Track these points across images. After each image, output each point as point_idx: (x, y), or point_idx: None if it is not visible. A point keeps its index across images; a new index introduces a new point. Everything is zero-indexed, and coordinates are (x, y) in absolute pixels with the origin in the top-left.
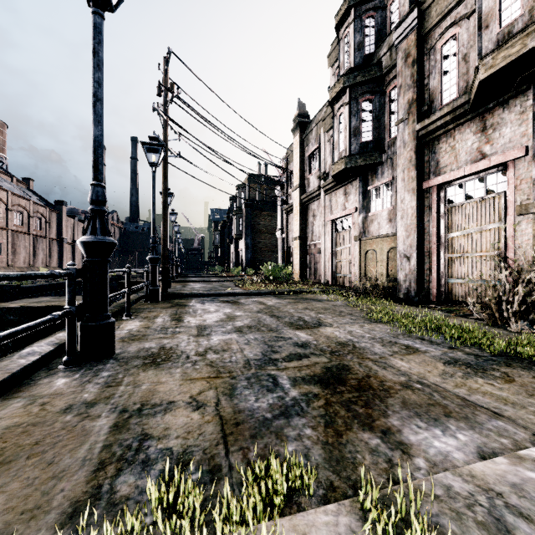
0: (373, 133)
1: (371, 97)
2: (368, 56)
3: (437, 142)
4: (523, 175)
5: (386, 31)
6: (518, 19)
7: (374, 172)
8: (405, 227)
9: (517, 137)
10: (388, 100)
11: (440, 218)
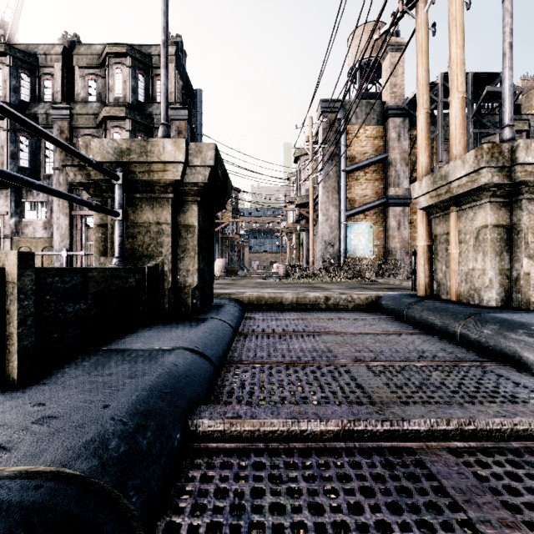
0: (30, 163)
1: (29, 136)
2: (24, 102)
3: (82, 191)
4: None
5: (40, 95)
6: None
7: (29, 190)
8: (60, 235)
9: None
10: (44, 146)
11: (83, 233)
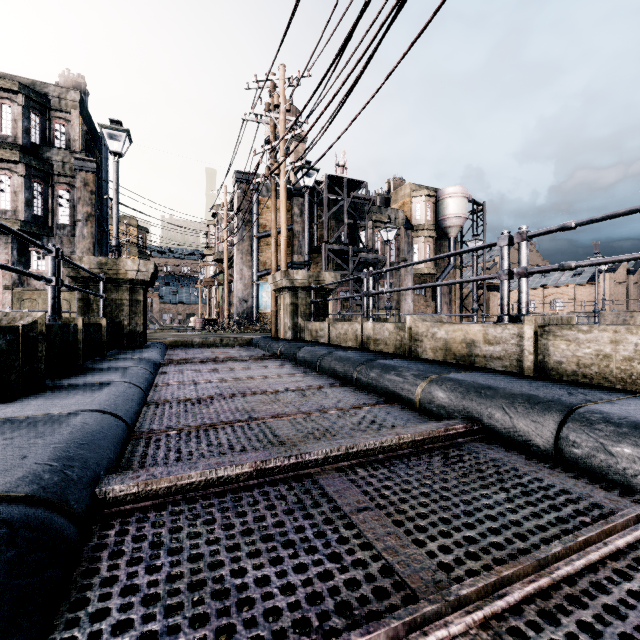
0: None
1: None
2: None
3: None
4: (7, 272)
5: None
6: (10, 211)
7: None
8: None
9: (4, 253)
10: None
11: None
